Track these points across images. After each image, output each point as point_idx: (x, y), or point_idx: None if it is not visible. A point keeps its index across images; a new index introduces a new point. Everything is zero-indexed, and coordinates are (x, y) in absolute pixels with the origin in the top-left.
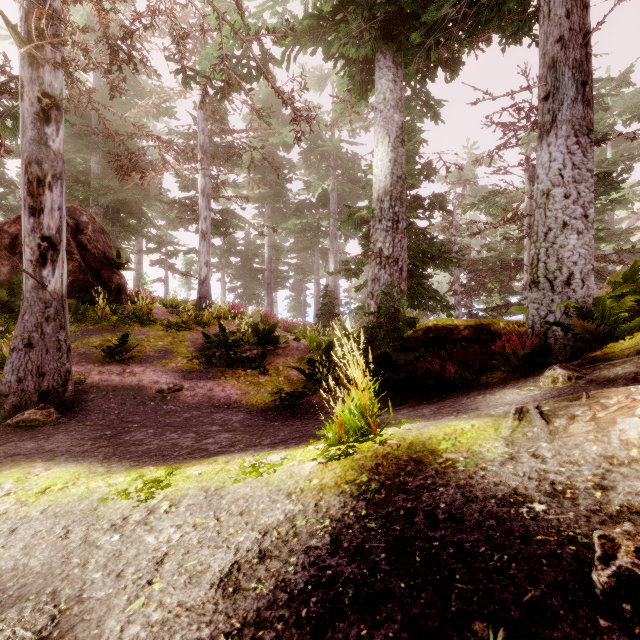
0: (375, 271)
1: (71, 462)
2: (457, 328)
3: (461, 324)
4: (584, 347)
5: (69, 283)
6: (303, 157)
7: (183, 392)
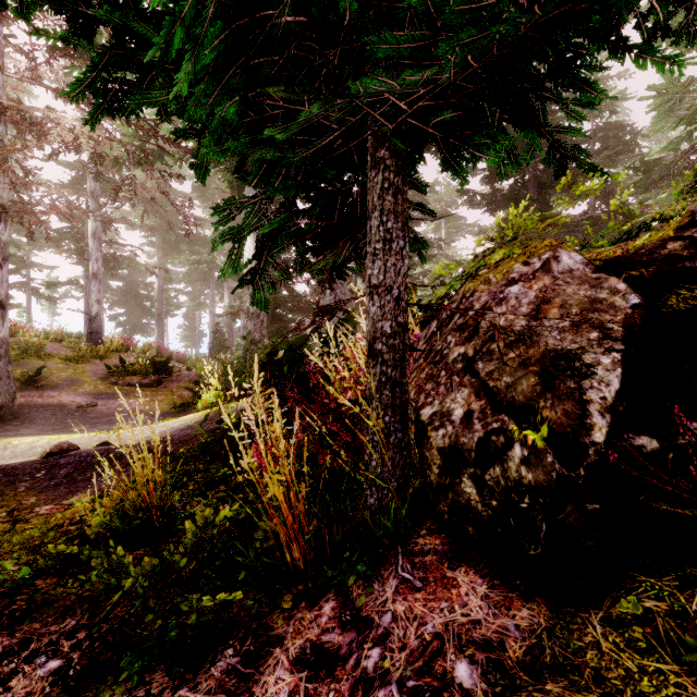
0: (245, 322)
1: (52, 435)
2: None
3: None
4: None
5: None
6: (197, 191)
7: (99, 407)
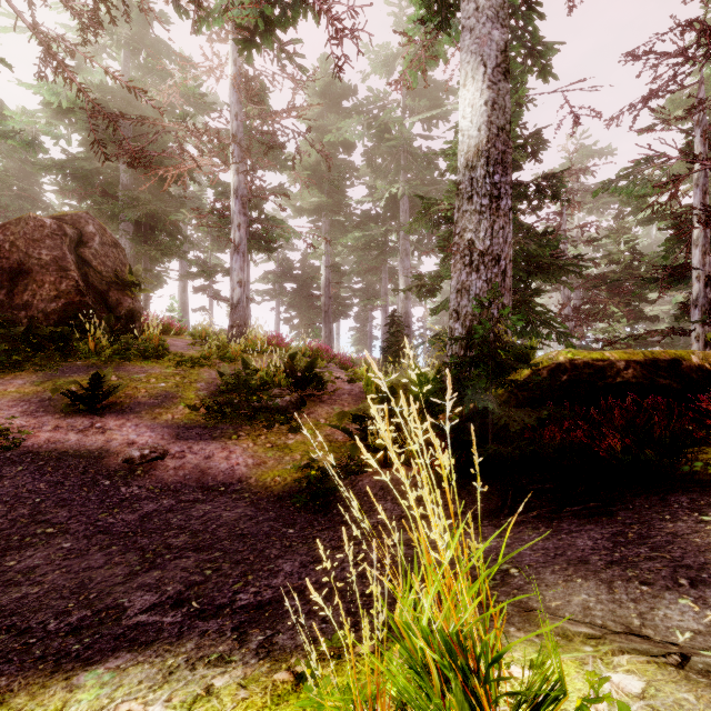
0: (462, 277)
1: None
2: (612, 366)
3: (618, 359)
4: None
5: (61, 307)
6: (367, 159)
7: (164, 462)
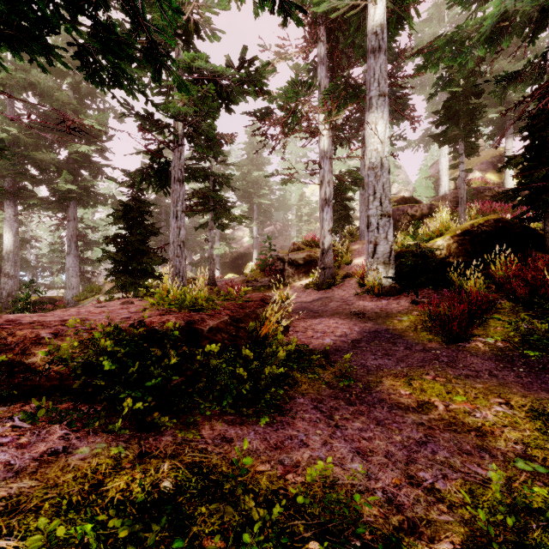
0: (6, 280)
1: None
2: (43, 299)
3: (44, 298)
4: (77, 302)
5: None
6: None
7: None
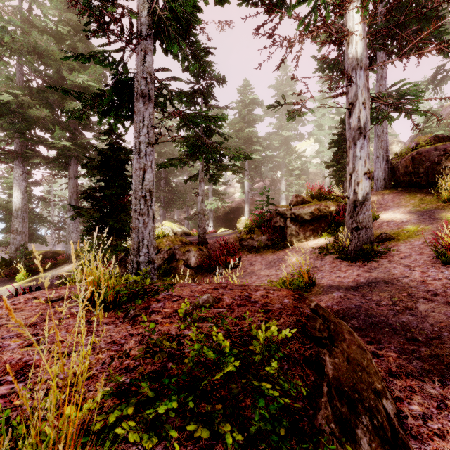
0: (15, 235)
1: None
2: (47, 254)
3: (49, 252)
4: (77, 257)
5: None
6: None
7: None
